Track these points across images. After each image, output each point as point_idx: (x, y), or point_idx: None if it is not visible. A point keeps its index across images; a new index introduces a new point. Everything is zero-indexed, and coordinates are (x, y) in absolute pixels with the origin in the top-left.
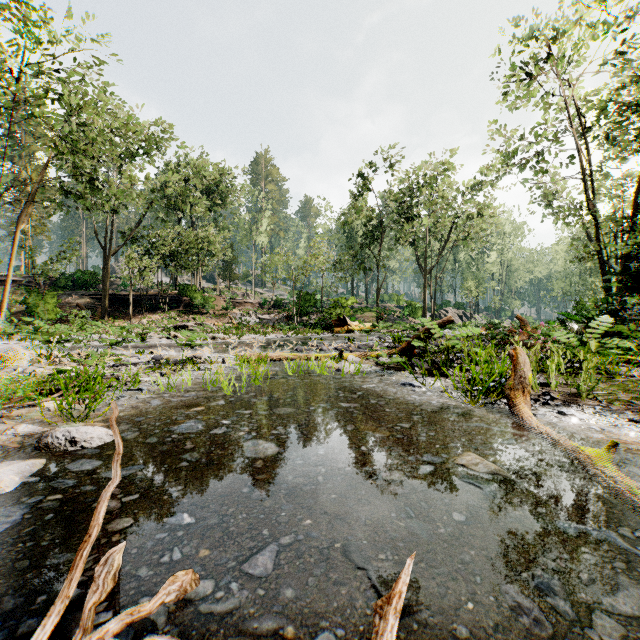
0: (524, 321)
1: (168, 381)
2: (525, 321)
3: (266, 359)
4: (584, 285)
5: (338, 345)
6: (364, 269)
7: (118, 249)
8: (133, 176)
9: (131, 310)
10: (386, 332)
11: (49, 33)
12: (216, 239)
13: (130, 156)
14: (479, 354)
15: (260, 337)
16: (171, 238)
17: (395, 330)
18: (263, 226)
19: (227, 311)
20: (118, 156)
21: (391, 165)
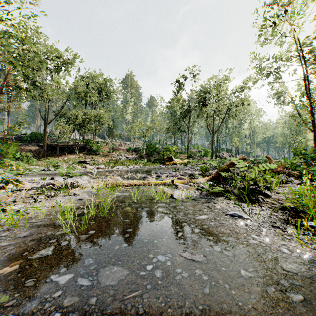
0: (270, 158)
1: (12, 217)
2: (271, 158)
3: (119, 187)
4: (294, 140)
5: (173, 178)
6: (181, 131)
7: (51, 120)
8: (58, 81)
9: (58, 153)
10: (194, 164)
11: (9, 0)
12: (104, 116)
13: (57, 71)
14: (298, 188)
15: (124, 167)
16: (80, 115)
17: (198, 163)
18: (129, 110)
19: (109, 153)
20: (51, 71)
21: (195, 77)
